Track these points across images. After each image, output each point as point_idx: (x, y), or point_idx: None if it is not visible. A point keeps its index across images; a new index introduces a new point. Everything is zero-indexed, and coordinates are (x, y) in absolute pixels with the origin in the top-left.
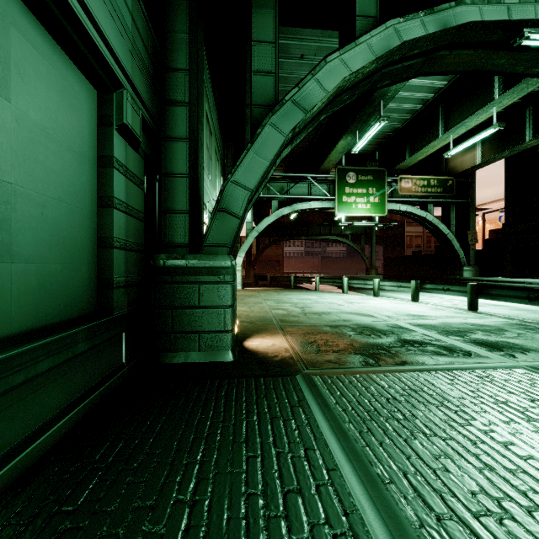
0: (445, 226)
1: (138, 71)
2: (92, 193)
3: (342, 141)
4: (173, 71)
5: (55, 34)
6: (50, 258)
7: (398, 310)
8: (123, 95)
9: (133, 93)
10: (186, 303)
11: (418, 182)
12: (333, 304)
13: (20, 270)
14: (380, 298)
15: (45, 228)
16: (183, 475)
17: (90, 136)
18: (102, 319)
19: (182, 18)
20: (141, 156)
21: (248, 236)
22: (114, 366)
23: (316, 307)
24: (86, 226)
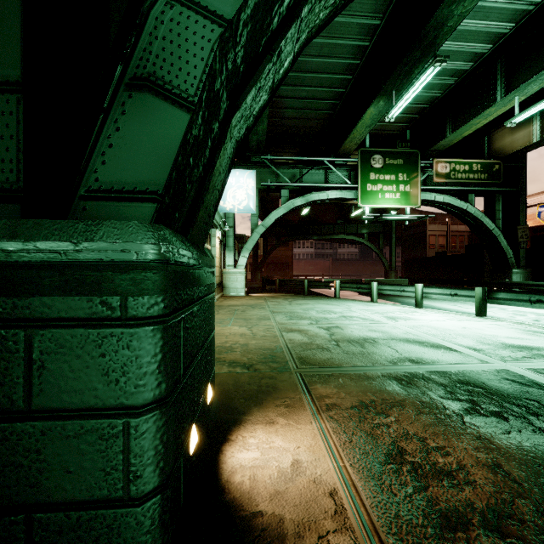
0: (489, 219)
1: None
2: None
3: (371, 107)
4: None
5: None
6: None
7: (477, 334)
8: None
9: None
10: None
11: (458, 166)
12: (369, 321)
13: None
14: (426, 310)
15: None
16: None
17: None
18: None
19: None
20: None
21: (252, 232)
22: None
23: (348, 328)
24: None
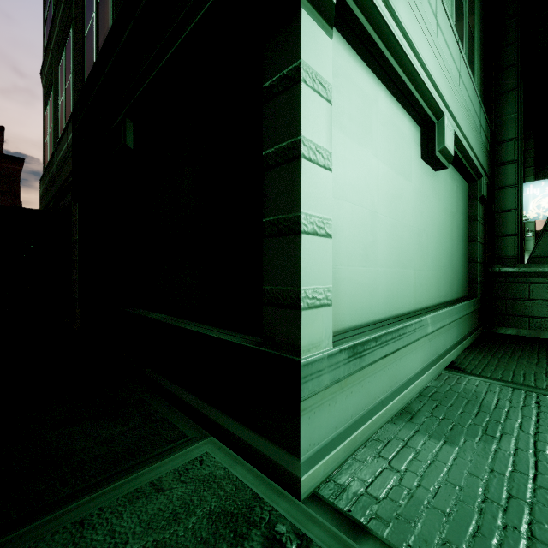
0: None
1: (485, 159)
2: (466, 236)
3: None
4: (504, 142)
5: (462, 174)
6: (459, 269)
7: None
8: (481, 180)
9: (484, 175)
10: (517, 296)
11: None
12: None
13: (456, 274)
14: None
15: (459, 257)
16: (546, 362)
17: (465, 208)
18: (475, 298)
19: (511, 104)
20: (483, 205)
21: None
22: (475, 325)
23: None
24: (465, 253)
